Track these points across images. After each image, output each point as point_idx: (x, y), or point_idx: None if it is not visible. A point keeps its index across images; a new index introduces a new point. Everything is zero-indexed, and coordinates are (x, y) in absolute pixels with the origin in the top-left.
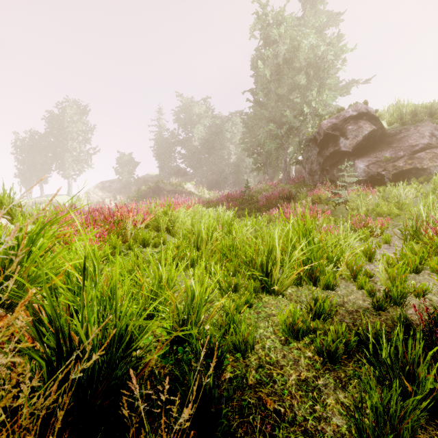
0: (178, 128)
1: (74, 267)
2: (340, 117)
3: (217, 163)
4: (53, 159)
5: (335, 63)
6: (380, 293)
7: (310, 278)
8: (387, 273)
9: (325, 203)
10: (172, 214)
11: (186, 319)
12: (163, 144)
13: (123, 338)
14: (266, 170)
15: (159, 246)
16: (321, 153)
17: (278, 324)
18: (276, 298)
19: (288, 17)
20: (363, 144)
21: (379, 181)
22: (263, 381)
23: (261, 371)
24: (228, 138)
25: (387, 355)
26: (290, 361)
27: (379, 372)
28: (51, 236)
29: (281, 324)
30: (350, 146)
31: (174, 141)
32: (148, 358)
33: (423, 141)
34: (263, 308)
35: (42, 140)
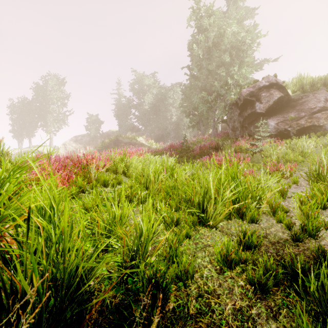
0: (133, 95)
1: (37, 208)
2: (256, 86)
3: (162, 122)
4: (39, 119)
5: (252, 45)
6: (295, 226)
7: (238, 213)
8: (299, 209)
9: (245, 152)
10: (127, 161)
11: (135, 253)
12: (122, 107)
13: (73, 280)
14: (199, 127)
15: (117, 185)
16: (241, 114)
17: (213, 254)
18: (211, 230)
19: (216, 11)
20: (274, 107)
21: (286, 135)
22: (203, 311)
23: (200, 300)
24: (171, 103)
25: (316, 290)
26: (225, 289)
27: (309, 306)
28: (16, 181)
29: (216, 255)
30: (264, 109)
31: (129, 105)
32: (96, 300)
33: (320, 104)
34: (200, 239)
35: (30, 104)
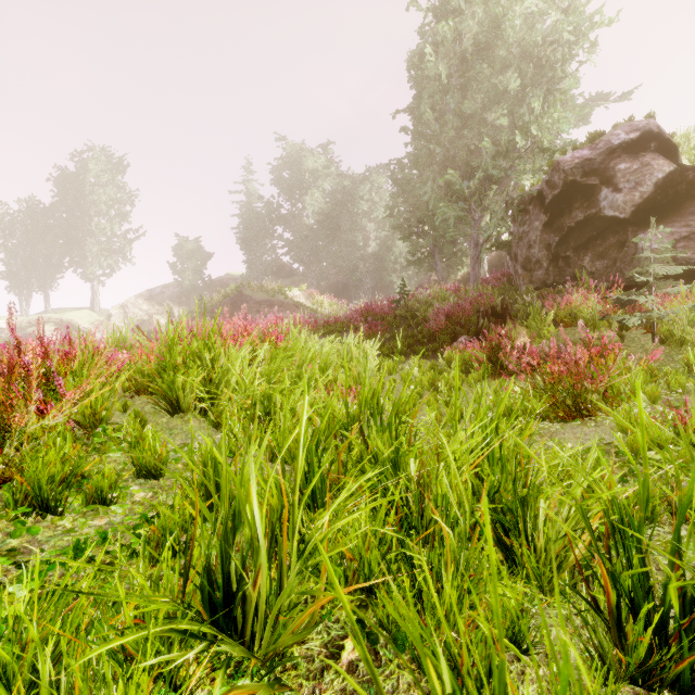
0: (279, 195)
1: None
2: (599, 147)
3: (345, 255)
4: (66, 249)
5: (579, 47)
6: None
7: None
8: None
9: (590, 326)
10: (216, 360)
11: None
12: (254, 222)
13: None
14: (434, 264)
15: (140, 480)
16: (553, 224)
17: None
18: None
19: None
20: (653, 201)
21: None
22: None
23: None
24: (365, 211)
25: None
26: None
27: None
28: None
29: None
30: (627, 205)
31: (271, 217)
32: None
33: None
34: None
35: (48, 216)
